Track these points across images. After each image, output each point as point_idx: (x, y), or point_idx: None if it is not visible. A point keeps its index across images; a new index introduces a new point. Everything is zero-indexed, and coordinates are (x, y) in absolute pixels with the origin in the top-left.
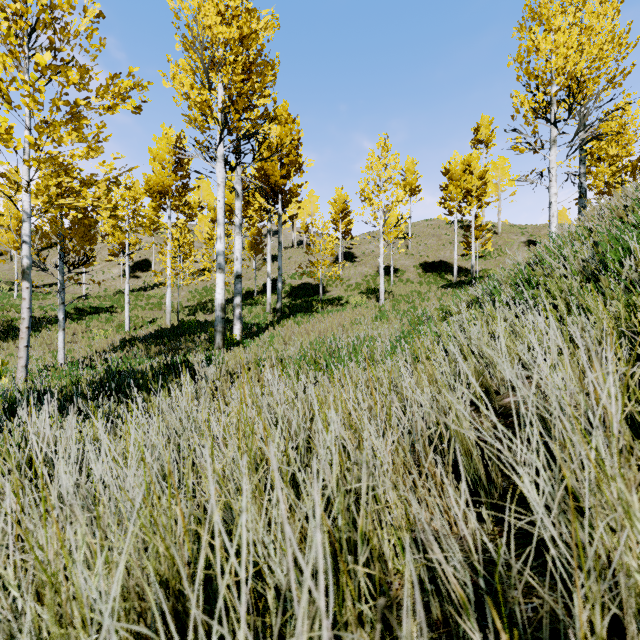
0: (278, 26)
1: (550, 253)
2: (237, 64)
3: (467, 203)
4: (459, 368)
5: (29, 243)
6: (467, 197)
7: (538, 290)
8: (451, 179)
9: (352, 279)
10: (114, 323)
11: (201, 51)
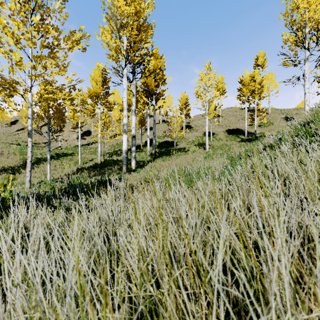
0: (154, 7)
1: (316, 117)
2: (134, 25)
3: (252, 97)
4: (275, 184)
5: (31, 118)
6: (252, 94)
7: (318, 137)
8: (243, 85)
9: (190, 138)
10: (73, 161)
11: (115, 20)
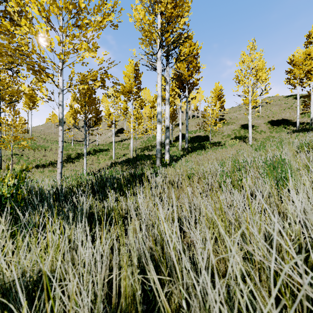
0: None
1: None
2: None
3: (307, 79)
4: None
5: (62, 105)
6: (307, 75)
7: None
8: (295, 65)
9: (225, 132)
10: (108, 156)
11: None
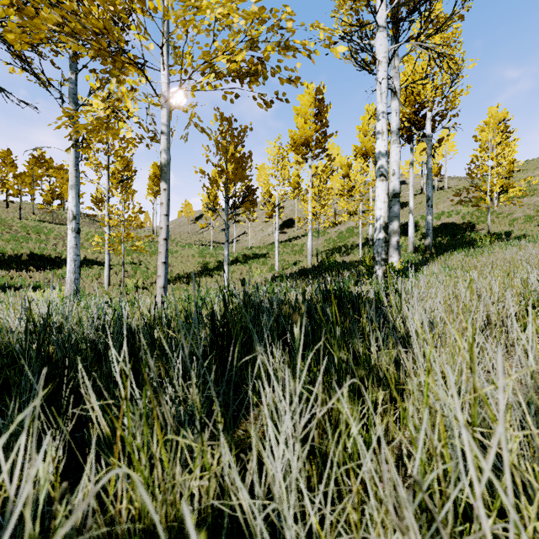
0: None
1: None
2: None
3: None
4: None
5: (166, 134)
6: None
7: None
8: None
9: (516, 212)
10: (268, 265)
11: None
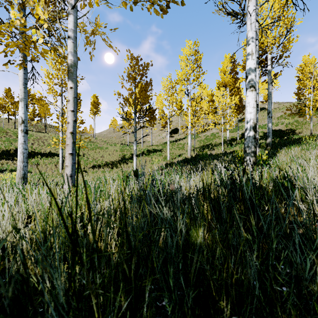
0: None
1: None
2: None
3: None
4: None
5: (73, 38)
6: None
7: None
8: None
9: None
10: (162, 156)
11: None
